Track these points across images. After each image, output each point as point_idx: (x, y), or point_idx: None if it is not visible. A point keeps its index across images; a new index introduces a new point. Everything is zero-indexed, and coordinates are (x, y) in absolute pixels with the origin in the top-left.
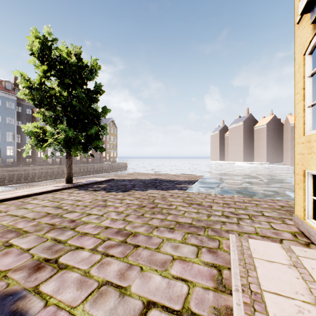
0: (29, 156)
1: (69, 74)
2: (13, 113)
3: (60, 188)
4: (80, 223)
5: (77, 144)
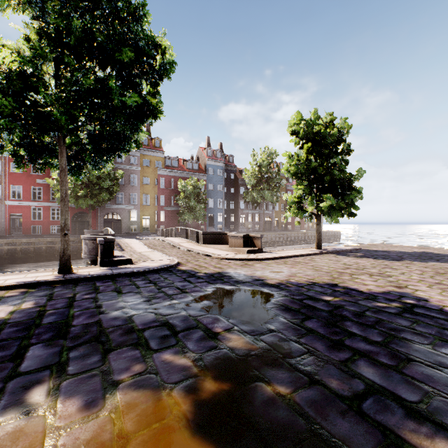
0: (232, 222)
1: (329, 145)
2: (222, 180)
3: (320, 252)
4: (389, 275)
5: (337, 211)
